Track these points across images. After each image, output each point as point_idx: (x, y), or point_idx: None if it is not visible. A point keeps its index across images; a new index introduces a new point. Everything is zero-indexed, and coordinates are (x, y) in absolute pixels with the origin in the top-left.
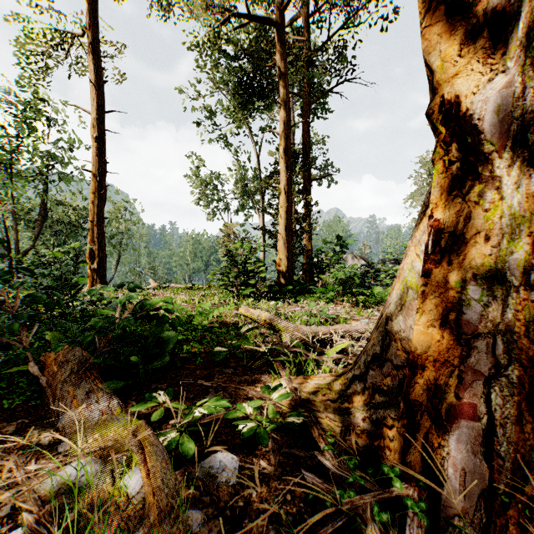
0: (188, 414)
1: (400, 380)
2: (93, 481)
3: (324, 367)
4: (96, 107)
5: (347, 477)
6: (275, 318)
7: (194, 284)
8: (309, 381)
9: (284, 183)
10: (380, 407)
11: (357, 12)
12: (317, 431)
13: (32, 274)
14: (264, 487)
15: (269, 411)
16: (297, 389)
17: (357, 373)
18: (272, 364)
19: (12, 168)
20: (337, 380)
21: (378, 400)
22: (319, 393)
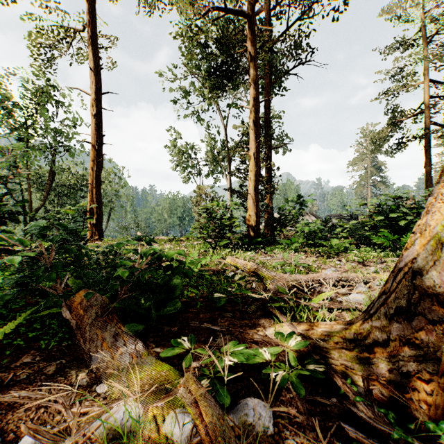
0: (219, 361)
1: (438, 336)
2: (138, 427)
3: (320, 314)
4: (95, 89)
5: (389, 431)
6: (259, 267)
7: (175, 237)
8: (316, 328)
9: (254, 151)
10: (411, 360)
11: (312, 4)
12: (340, 380)
13: (64, 228)
14: (302, 438)
15: (290, 359)
16: (304, 335)
17: (376, 324)
18: (264, 308)
19: (26, 141)
20: (349, 329)
21: (408, 353)
22: (331, 341)
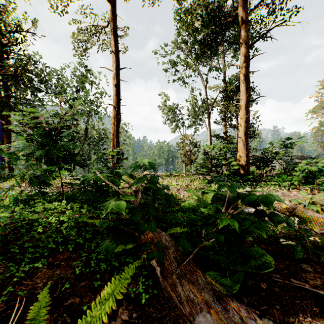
0: None
1: None
2: None
3: None
4: (115, 66)
5: None
6: (295, 207)
7: (171, 173)
8: None
9: (244, 101)
10: None
11: None
12: None
13: (150, 168)
14: None
15: None
16: None
17: None
18: None
19: None
20: None
21: None
22: None
